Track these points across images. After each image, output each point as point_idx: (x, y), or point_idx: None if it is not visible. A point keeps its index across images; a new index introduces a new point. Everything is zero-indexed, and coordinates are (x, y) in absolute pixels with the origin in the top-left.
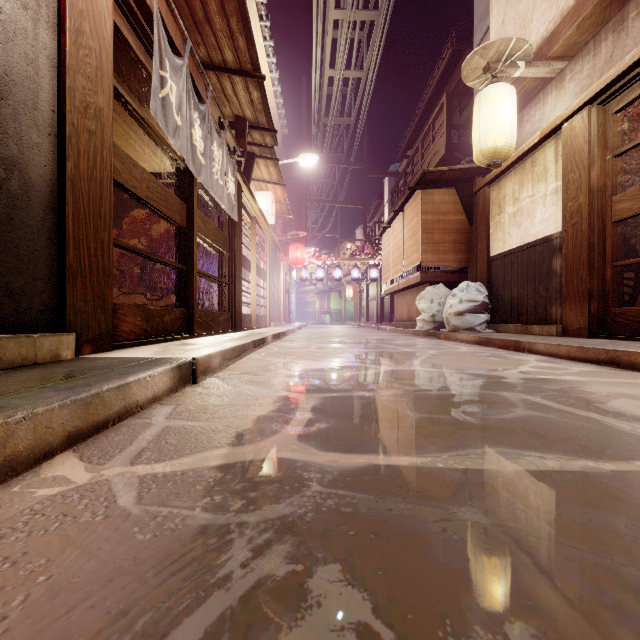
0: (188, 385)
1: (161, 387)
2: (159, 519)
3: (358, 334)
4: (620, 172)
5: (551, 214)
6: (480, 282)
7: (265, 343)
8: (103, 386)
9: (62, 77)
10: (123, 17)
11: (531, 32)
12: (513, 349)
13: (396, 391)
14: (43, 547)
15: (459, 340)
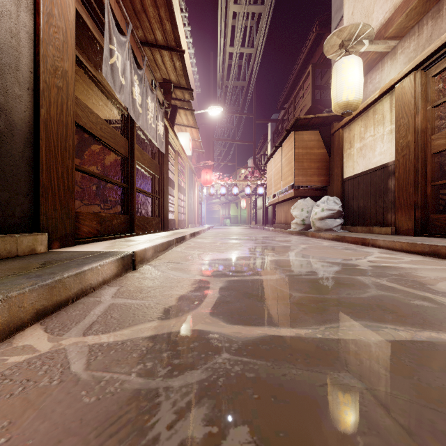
0: (129, 271)
1: (109, 273)
2: (102, 383)
3: (250, 233)
4: (437, 118)
5: (387, 148)
6: (336, 196)
7: (185, 239)
8: (64, 274)
9: (37, 47)
10: (83, 6)
11: (373, 20)
12: (361, 244)
13: (280, 276)
14: (7, 410)
15: (322, 237)
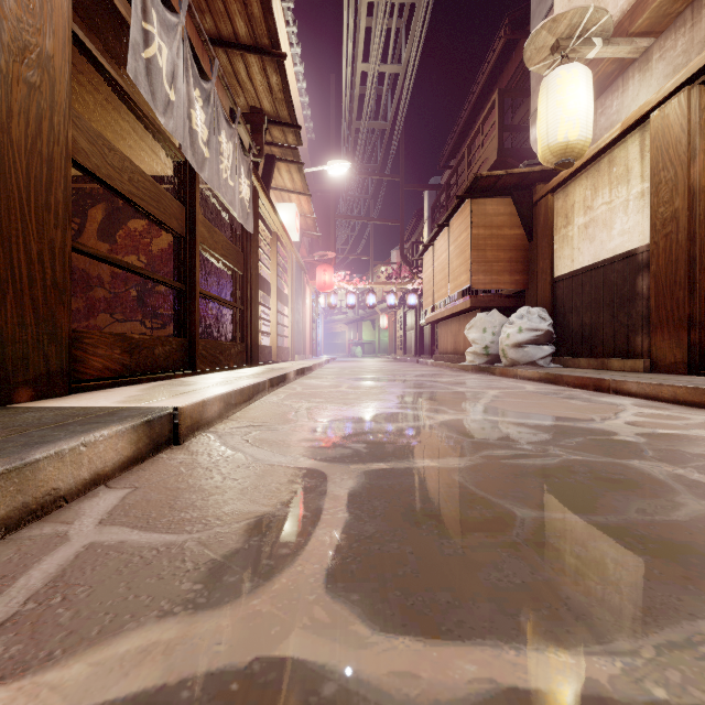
0: (165, 448)
1: (111, 458)
2: None
3: (396, 369)
4: None
5: (635, 223)
6: (542, 308)
7: (286, 381)
8: None
9: None
10: None
11: (607, 6)
12: (593, 389)
13: (472, 458)
14: None
15: (519, 377)
